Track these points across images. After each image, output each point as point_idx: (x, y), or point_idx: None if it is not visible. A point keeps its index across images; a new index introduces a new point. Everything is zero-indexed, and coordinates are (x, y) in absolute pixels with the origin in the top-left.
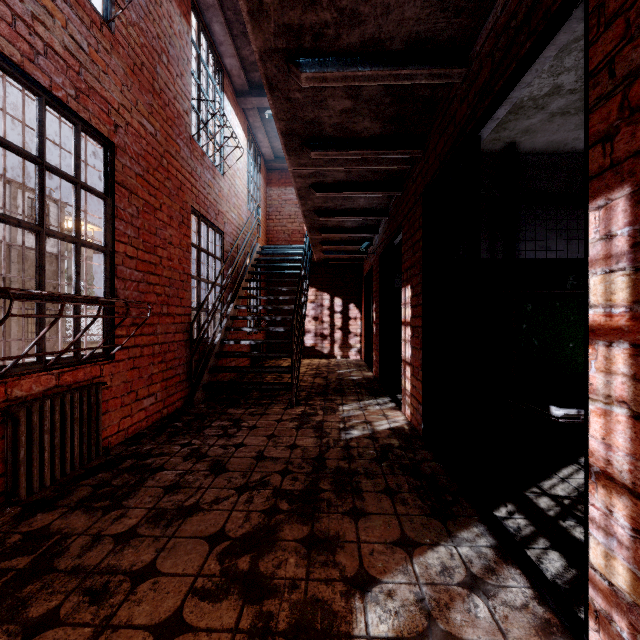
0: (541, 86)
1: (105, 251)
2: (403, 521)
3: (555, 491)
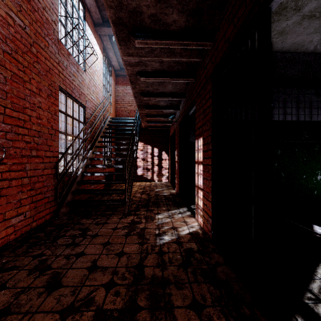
0: None
1: None
2: None
3: None
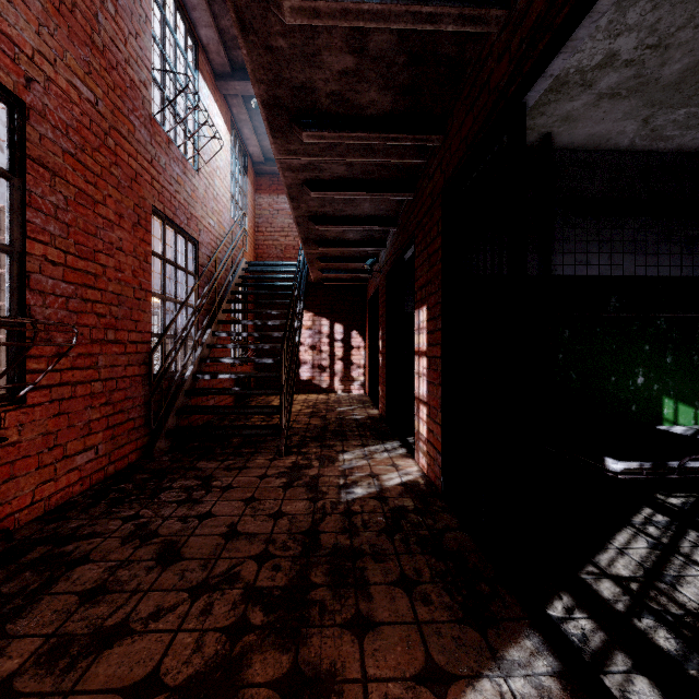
0: (593, 52)
1: (10, 252)
2: (427, 634)
3: (616, 570)
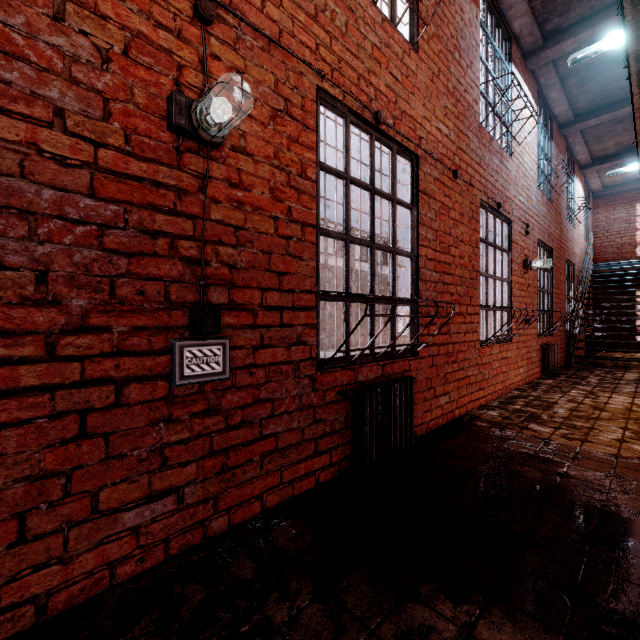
0: None
1: (550, 292)
2: None
3: None
